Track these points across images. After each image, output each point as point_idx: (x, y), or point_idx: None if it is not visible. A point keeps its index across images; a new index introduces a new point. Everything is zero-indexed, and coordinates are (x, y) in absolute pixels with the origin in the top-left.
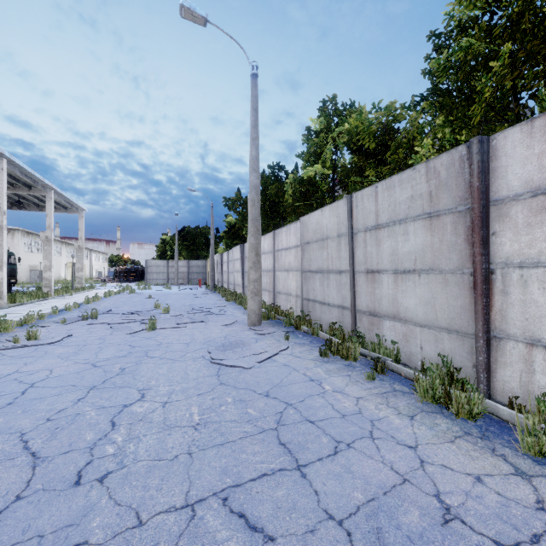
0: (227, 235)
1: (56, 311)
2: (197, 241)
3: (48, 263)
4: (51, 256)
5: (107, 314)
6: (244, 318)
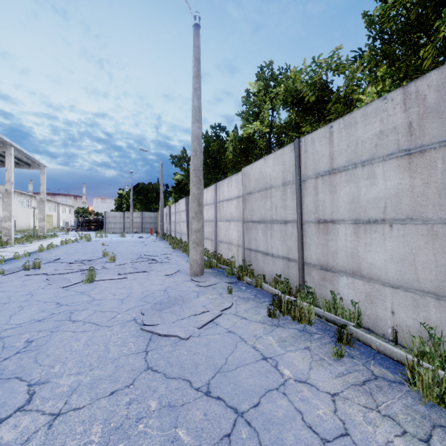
0: (175, 190)
1: (2, 261)
2: (149, 196)
3: (7, 213)
4: (11, 207)
5: (53, 263)
6: (187, 267)
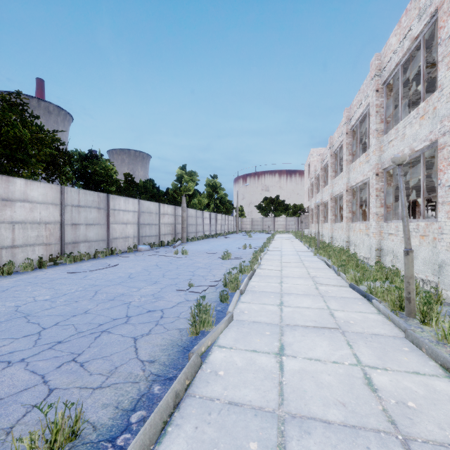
0: None
1: None
2: None
3: None
4: None
5: None
6: None
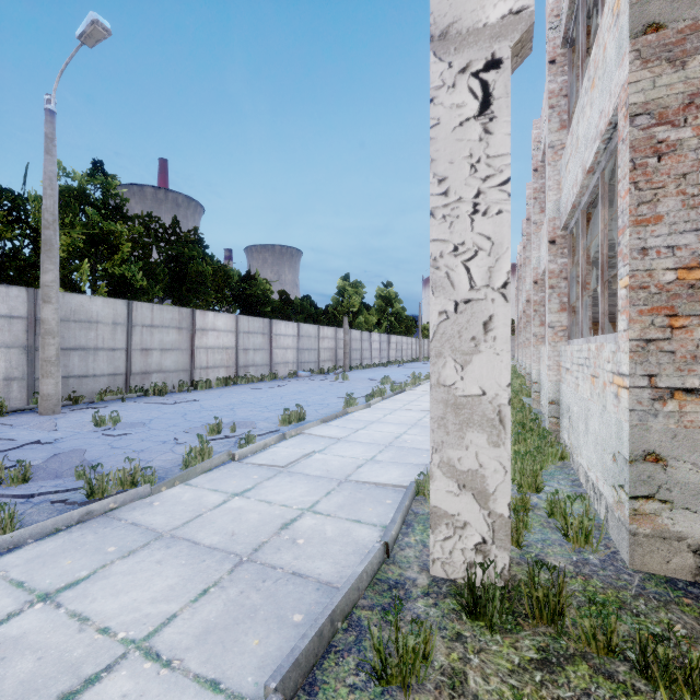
0: None
1: None
2: None
3: None
4: None
5: None
6: None
